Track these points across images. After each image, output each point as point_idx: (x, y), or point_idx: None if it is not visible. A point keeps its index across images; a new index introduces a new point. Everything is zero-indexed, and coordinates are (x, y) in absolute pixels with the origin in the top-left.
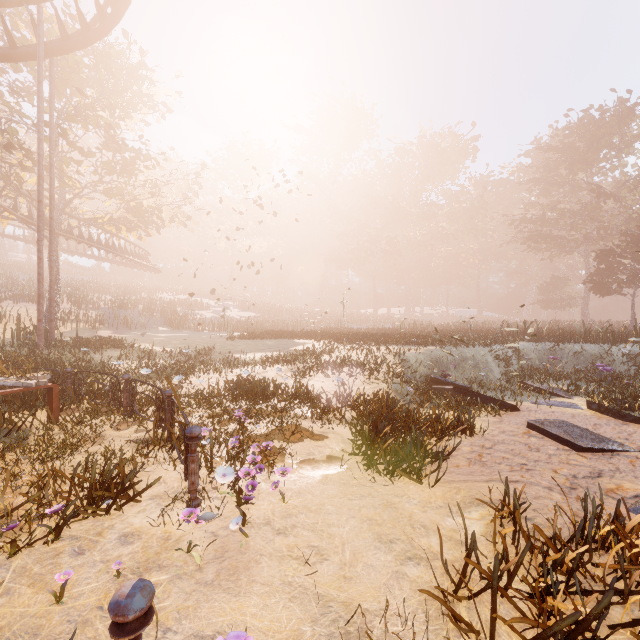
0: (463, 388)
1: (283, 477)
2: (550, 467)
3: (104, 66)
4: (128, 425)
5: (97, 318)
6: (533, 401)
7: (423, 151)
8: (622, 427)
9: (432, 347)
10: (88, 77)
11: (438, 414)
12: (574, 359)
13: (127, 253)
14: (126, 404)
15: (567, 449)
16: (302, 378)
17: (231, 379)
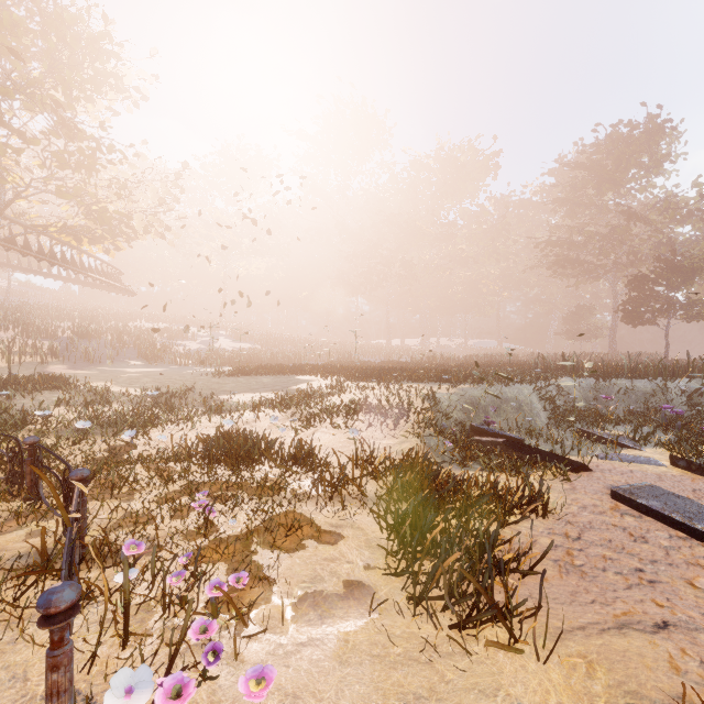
0: (517, 441)
1: (256, 699)
2: (679, 574)
3: (53, 30)
4: (18, 524)
5: (49, 350)
6: (600, 455)
7: (441, 165)
8: None
9: (464, 385)
10: (33, 45)
11: (496, 484)
12: (625, 398)
13: (91, 270)
14: (30, 482)
15: (684, 536)
16: (305, 428)
17: (209, 431)
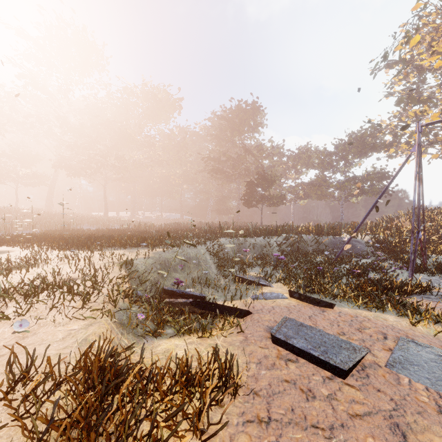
0: (201, 300)
1: None
2: (355, 441)
3: None
4: None
5: None
6: (253, 296)
7: (145, 96)
8: (326, 315)
9: (159, 248)
10: None
11: (188, 369)
12: (253, 249)
13: None
14: None
15: (331, 376)
16: None
17: None
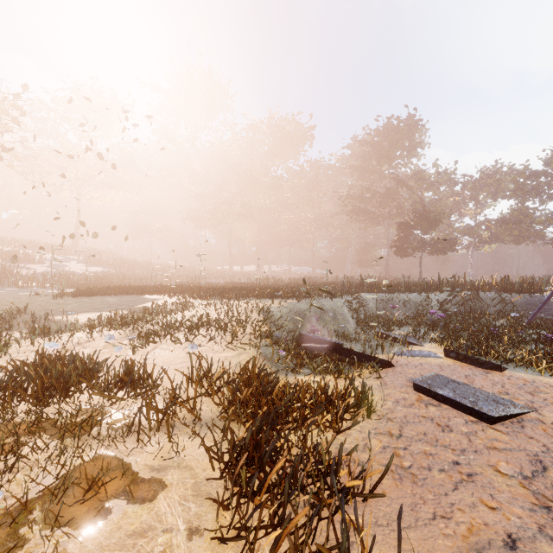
0: (338, 346)
1: None
2: (485, 461)
3: None
4: None
5: None
6: (397, 352)
7: (272, 130)
8: (489, 377)
9: (292, 300)
10: None
11: (326, 389)
12: (403, 307)
13: None
14: None
15: (475, 420)
16: (144, 346)
17: (28, 356)
